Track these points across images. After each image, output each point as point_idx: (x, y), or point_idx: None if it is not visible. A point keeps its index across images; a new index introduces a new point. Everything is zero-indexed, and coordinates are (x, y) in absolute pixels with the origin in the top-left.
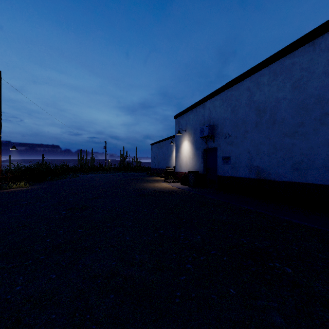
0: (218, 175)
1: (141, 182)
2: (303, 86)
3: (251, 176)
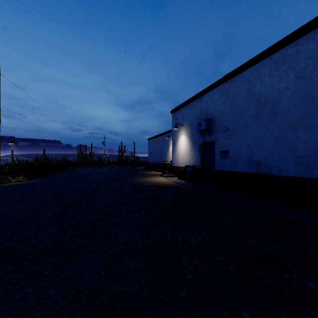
0: (216, 170)
1: (138, 176)
2: (308, 76)
3: (250, 170)
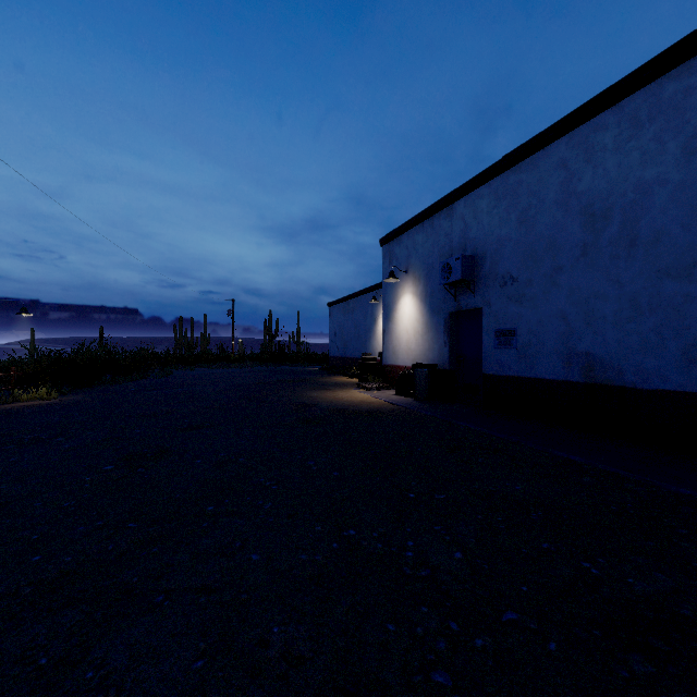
0: (486, 374)
1: (306, 388)
2: None
3: (569, 376)
